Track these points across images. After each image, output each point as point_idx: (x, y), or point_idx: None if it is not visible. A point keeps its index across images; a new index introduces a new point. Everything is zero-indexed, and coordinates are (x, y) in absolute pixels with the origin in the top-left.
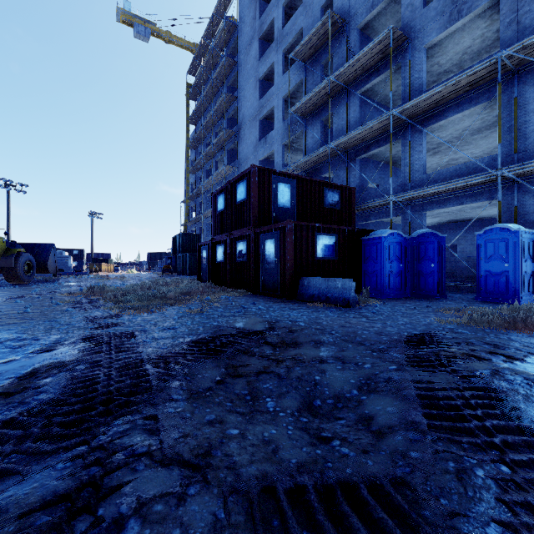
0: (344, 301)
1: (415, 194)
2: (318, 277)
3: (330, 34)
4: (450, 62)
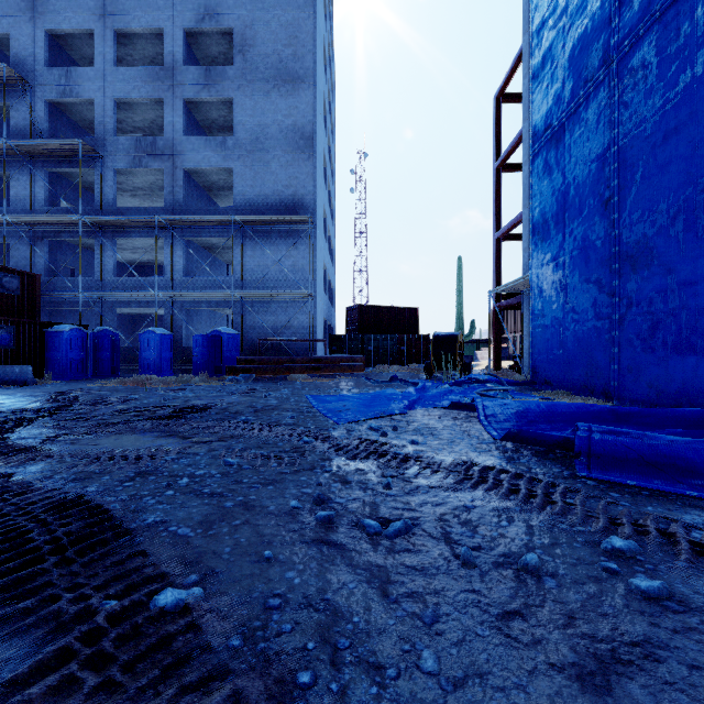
0: (22, 382)
1: (102, 295)
2: None
3: (7, 82)
4: (143, 185)
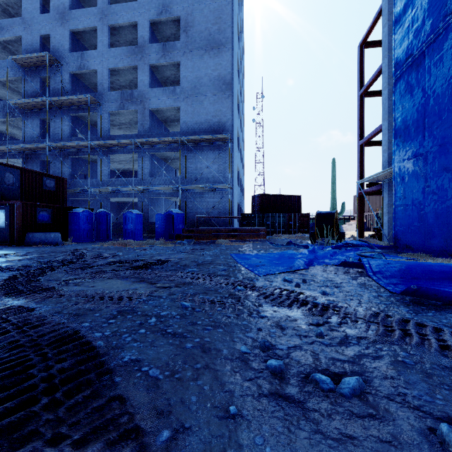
0: (55, 243)
1: (101, 190)
2: (39, 232)
3: (49, 63)
4: (125, 121)
